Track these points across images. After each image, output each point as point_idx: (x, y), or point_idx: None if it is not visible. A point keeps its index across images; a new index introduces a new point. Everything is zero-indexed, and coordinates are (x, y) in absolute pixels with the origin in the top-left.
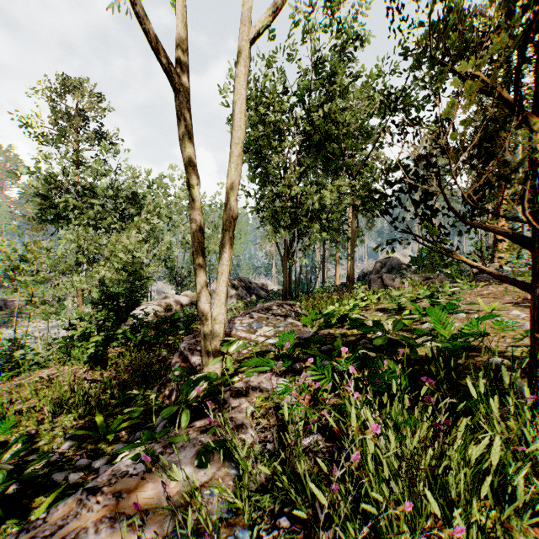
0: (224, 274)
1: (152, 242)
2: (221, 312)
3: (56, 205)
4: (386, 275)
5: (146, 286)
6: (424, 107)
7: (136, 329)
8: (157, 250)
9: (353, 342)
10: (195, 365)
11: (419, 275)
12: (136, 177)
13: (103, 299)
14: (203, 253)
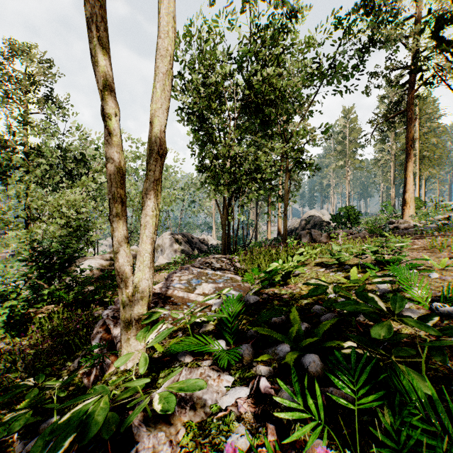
0: (148, 227)
1: (99, 200)
2: (144, 277)
3: (2, 163)
4: (315, 231)
5: (91, 242)
6: (352, 75)
7: (70, 287)
8: (103, 207)
9: (306, 307)
10: (116, 341)
11: (344, 231)
12: (84, 139)
13: (32, 256)
14: (123, 202)
